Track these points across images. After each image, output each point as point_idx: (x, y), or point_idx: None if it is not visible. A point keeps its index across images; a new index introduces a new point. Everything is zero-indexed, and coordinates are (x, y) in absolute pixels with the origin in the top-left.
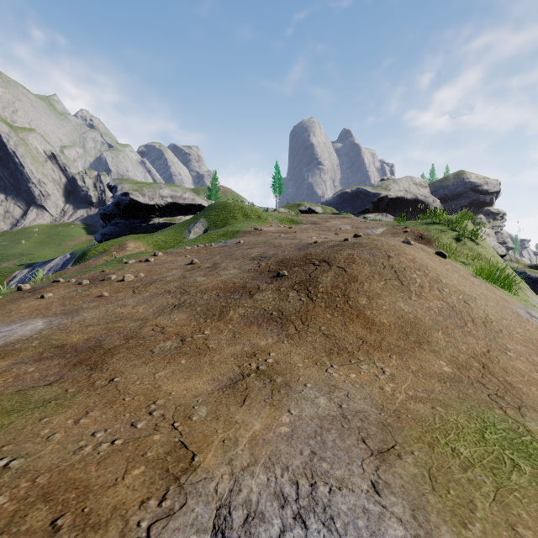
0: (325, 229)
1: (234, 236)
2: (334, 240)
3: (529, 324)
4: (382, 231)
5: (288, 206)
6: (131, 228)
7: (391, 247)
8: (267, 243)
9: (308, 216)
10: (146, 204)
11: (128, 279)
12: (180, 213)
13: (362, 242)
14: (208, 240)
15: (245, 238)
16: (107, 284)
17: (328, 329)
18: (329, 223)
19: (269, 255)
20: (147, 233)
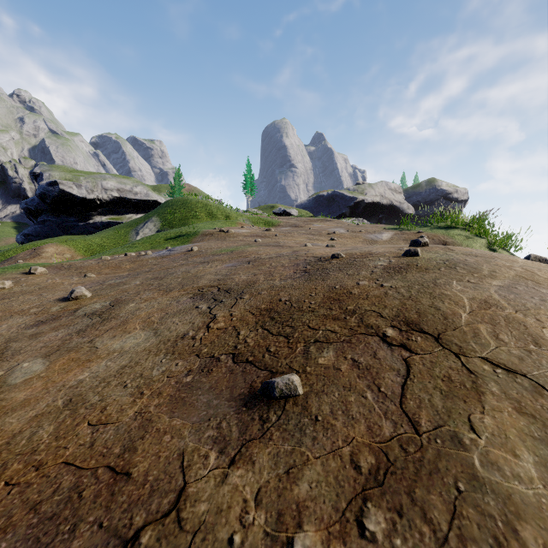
0: (314, 232)
1: (189, 240)
2: (379, 253)
3: None
4: (390, 236)
5: (261, 208)
6: (64, 227)
7: None
8: (236, 253)
9: (284, 218)
10: (83, 198)
11: None
12: (130, 211)
13: (465, 260)
14: (149, 246)
15: (202, 243)
16: None
17: None
18: (312, 225)
19: (237, 286)
20: (86, 234)
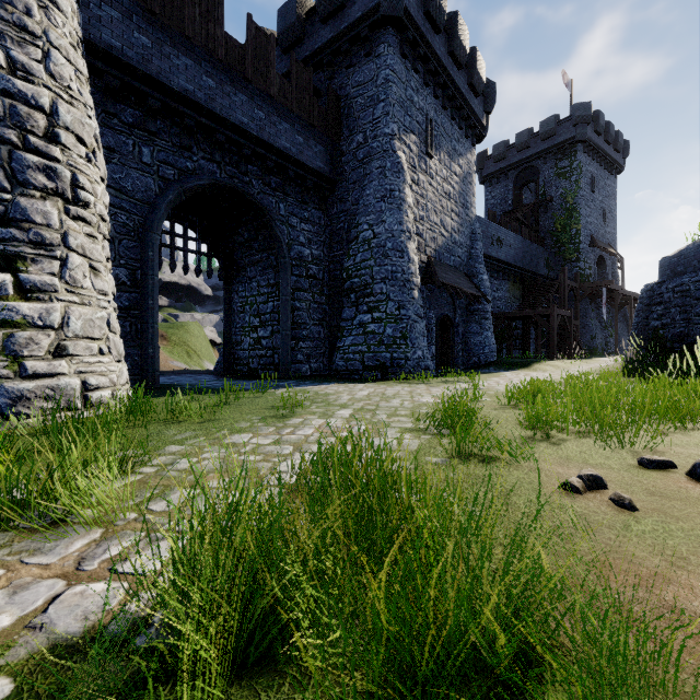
0: None
1: None
2: None
3: (168, 363)
4: None
5: None
6: None
7: None
8: None
9: None
10: None
11: None
12: None
13: None
14: None
15: None
16: None
17: None
18: None
19: None
20: None
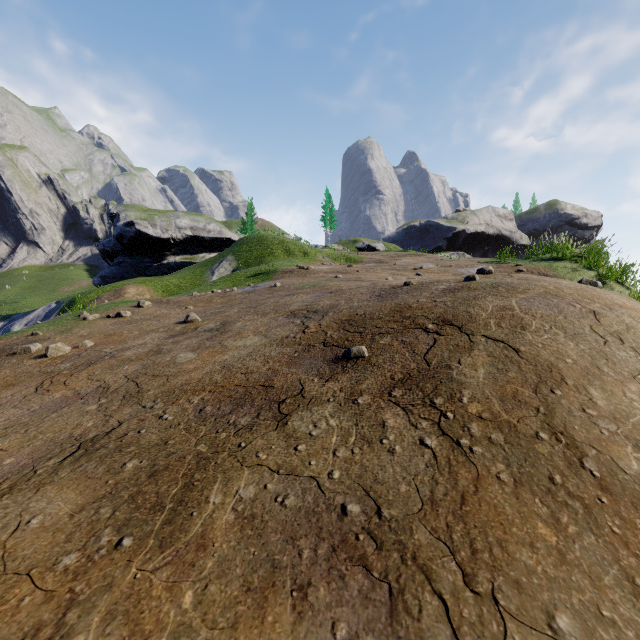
0: (399, 267)
1: (270, 278)
2: (445, 280)
3: None
4: None
5: (342, 243)
6: (139, 269)
7: (580, 292)
8: (318, 286)
9: (368, 254)
10: (158, 238)
11: (55, 353)
12: (203, 250)
13: (510, 282)
14: (231, 284)
15: (284, 280)
16: (11, 363)
17: (592, 638)
18: (399, 261)
19: (323, 308)
20: (160, 275)
